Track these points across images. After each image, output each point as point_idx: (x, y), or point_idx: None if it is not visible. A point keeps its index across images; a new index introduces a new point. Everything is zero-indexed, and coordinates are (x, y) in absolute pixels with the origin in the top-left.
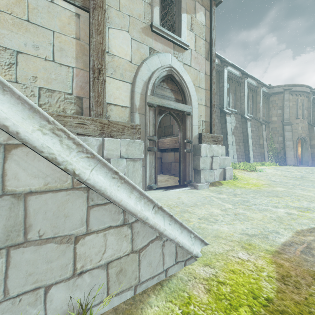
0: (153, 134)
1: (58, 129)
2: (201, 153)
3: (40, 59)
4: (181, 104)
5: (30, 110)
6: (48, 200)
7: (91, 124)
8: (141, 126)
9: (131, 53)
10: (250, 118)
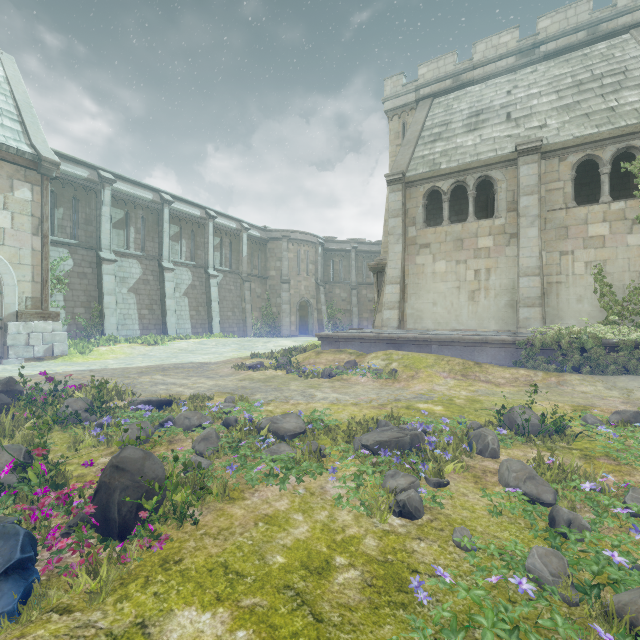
0: None
1: None
2: (8, 330)
3: None
4: None
5: None
6: None
7: None
8: None
9: None
10: (216, 274)
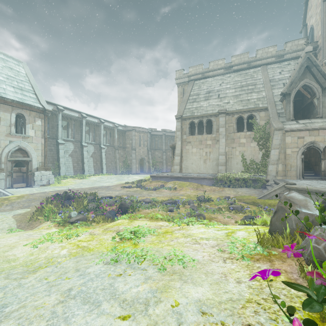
0: (11, 170)
1: None
2: (35, 175)
3: None
4: (26, 158)
5: None
6: None
7: None
8: (5, 168)
9: (0, 144)
10: (104, 147)
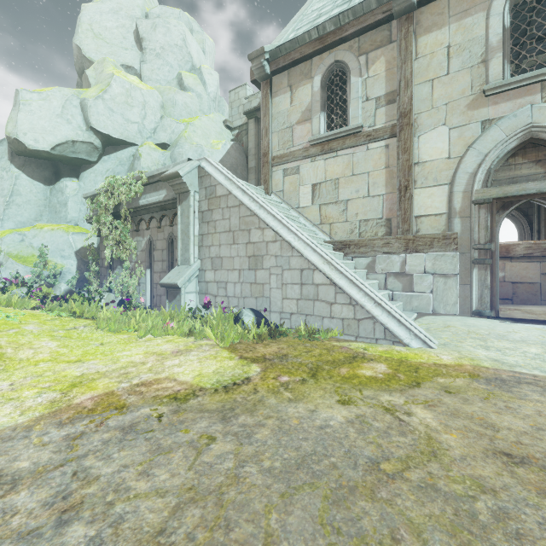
0: (486, 240)
1: (329, 262)
2: None
3: (360, 199)
4: None
5: (321, 256)
6: (323, 287)
7: (396, 242)
8: (464, 233)
9: (448, 147)
10: None
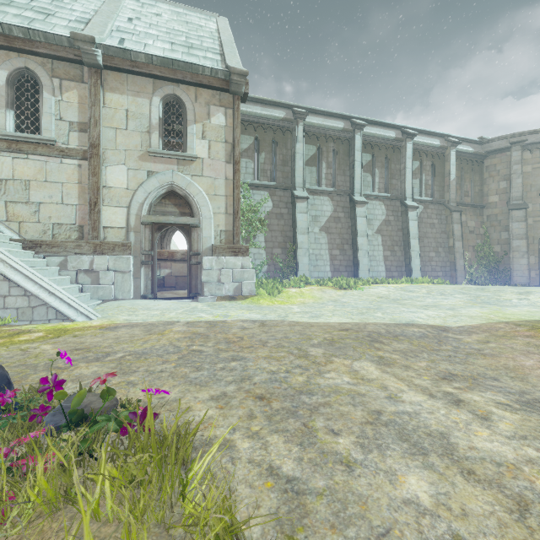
0: (149, 249)
1: (3, 261)
2: (203, 265)
3: (54, 204)
4: (185, 218)
5: None
6: None
7: (86, 246)
8: (137, 243)
9: (127, 181)
10: (415, 204)
